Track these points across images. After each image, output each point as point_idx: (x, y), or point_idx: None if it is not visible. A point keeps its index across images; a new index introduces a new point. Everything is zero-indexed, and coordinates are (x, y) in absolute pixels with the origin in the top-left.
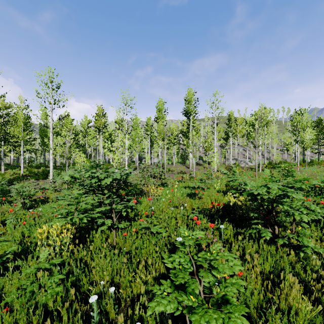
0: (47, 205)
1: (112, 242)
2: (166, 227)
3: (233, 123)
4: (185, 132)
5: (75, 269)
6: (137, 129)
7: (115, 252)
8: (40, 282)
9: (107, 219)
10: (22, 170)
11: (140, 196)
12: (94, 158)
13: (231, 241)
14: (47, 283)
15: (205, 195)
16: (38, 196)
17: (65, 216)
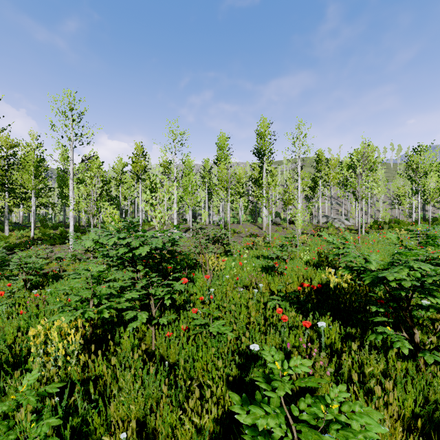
0: (61, 282)
1: (149, 344)
2: (232, 322)
3: (324, 166)
4: (256, 179)
5: (82, 403)
6: (191, 175)
7: (151, 369)
8: (21, 428)
9: (141, 311)
10: (33, 232)
11: (194, 270)
12: (132, 214)
13: (336, 348)
14: (31, 433)
15: (288, 270)
16: (51, 268)
17: (74, 308)
